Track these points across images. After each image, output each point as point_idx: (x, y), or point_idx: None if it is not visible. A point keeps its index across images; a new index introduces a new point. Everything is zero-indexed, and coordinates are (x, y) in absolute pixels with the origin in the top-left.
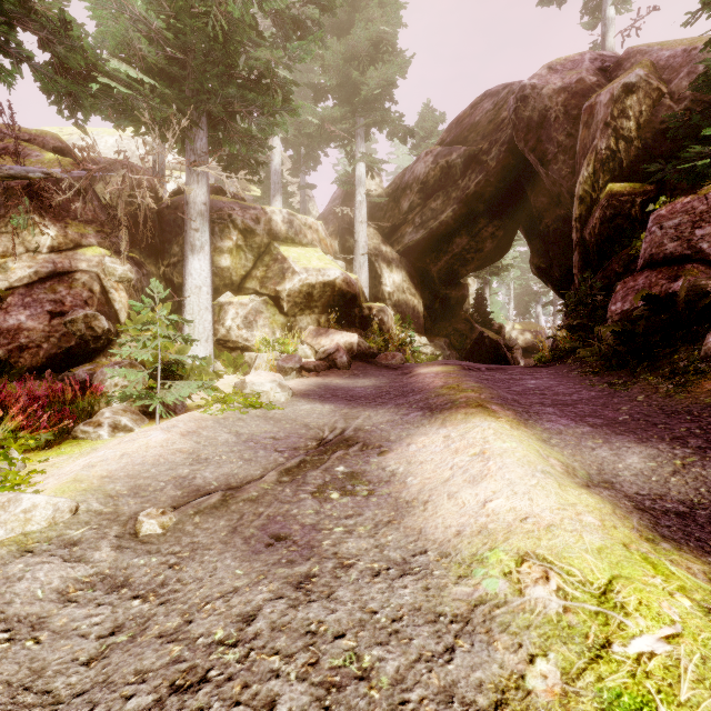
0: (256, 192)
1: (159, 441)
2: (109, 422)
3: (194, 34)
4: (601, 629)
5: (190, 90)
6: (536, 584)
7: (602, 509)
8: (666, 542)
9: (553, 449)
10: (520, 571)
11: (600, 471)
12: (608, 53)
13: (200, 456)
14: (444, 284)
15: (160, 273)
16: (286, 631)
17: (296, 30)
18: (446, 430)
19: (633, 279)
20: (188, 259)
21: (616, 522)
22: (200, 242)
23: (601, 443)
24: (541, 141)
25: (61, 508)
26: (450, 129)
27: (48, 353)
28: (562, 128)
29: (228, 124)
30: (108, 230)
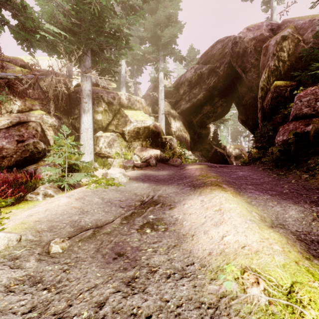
0: (114, 86)
1: (64, 203)
2: (42, 192)
3: (85, 12)
4: (290, 316)
5: (83, 38)
6: (252, 286)
7: (282, 241)
8: (315, 259)
9: (253, 207)
10: (243, 277)
11: (277, 218)
12: (274, 22)
13: (84, 210)
14: (199, 127)
15: (69, 122)
16: (120, 313)
17: (131, 11)
18: (201, 197)
19: (287, 125)
20: (82, 116)
21: (289, 248)
22: (87, 108)
23: (276, 204)
24: (243, 62)
25: (12, 239)
26: (202, 57)
27: (16, 159)
28: (253, 56)
29: (100, 54)
30: (45, 102)
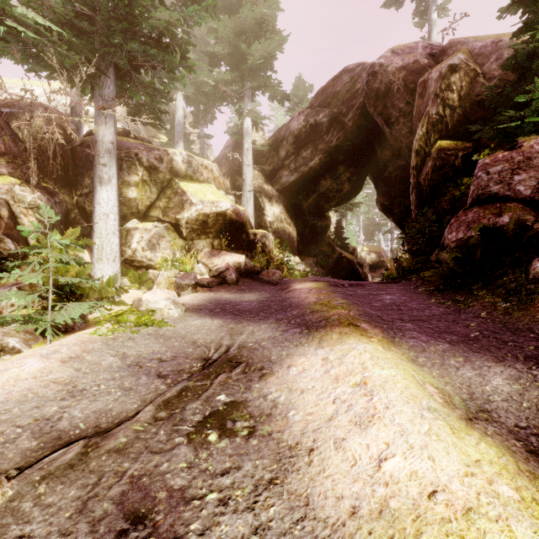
0: (164, 140)
1: (33, 372)
2: None
3: None
4: None
5: (98, 43)
6: None
7: (507, 466)
8: None
9: (424, 370)
10: None
11: (471, 395)
12: (435, 43)
13: (77, 386)
14: (313, 216)
15: (73, 202)
16: None
17: (193, 2)
18: (323, 351)
19: (465, 214)
20: (96, 190)
21: (531, 490)
22: (108, 176)
23: (463, 362)
24: (387, 107)
25: None
26: (317, 96)
27: None
28: (402, 97)
29: (133, 76)
30: (20, 162)
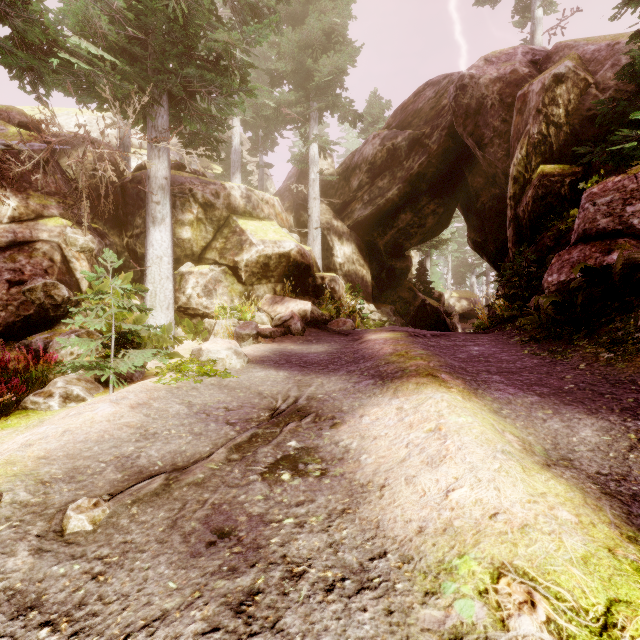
0: (217, 171)
1: (106, 415)
2: (60, 392)
3: (155, 16)
4: None
5: (151, 70)
6: (520, 613)
7: (573, 499)
8: None
9: (506, 421)
10: (498, 590)
11: (555, 445)
12: (538, 48)
13: (148, 430)
14: (390, 256)
15: (123, 244)
16: None
17: (253, 17)
18: (398, 401)
19: (568, 252)
20: (149, 230)
21: (592, 517)
22: (161, 215)
23: (551, 414)
24: (478, 126)
25: None
26: (395, 115)
27: (5, 321)
28: (498, 114)
29: (188, 104)
30: (71, 202)
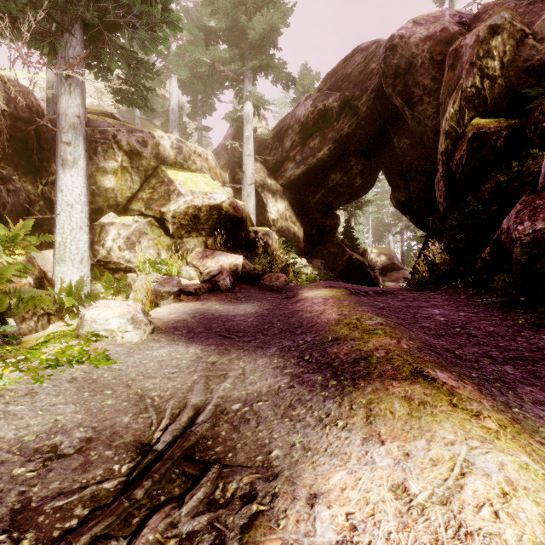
0: None
1: None
2: None
3: None
4: None
5: None
6: None
7: None
8: None
9: None
10: None
11: None
12: (464, 11)
13: None
14: (321, 214)
15: (38, 192)
16: None
17: None
18: (386, 457)
19: (539, 197)
20: (58, 174)
21: None
22: (72, 157)
23: None
24: (408, 86)
25: None
26: (326, 79)
27: None
28: (428, 72)
29: (106, 37)
30: None
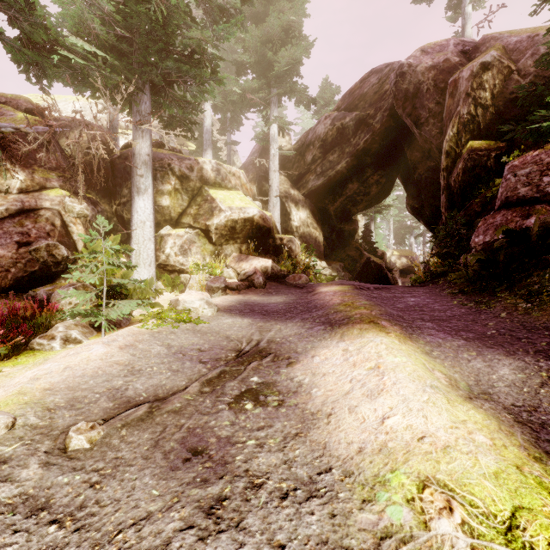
0: (192, 147)
1: (99, 355)
2: (61, 336)
3: (139, 18)
4: None
5: (136, 63)
6: (440, 516)
7: (489, 426)
8: None
9: (436, 361)
10: (422, 498)
11: (477, 382)
12: (468, 40)
13: (134, 367)
14: (340, 220)
15: (113, 211)
16: None
17: (222, 17)
18: (344, 344)
19: (492, 217)
20: (134, 199)
21: (504, 440)
22: (144, 186)
23: (475, 355)
24: (416, 108)
25: None
26: (344, 98)
27: (15, 276)
28: (432, 97)
29: (167, 91)
30: (69, 175)
